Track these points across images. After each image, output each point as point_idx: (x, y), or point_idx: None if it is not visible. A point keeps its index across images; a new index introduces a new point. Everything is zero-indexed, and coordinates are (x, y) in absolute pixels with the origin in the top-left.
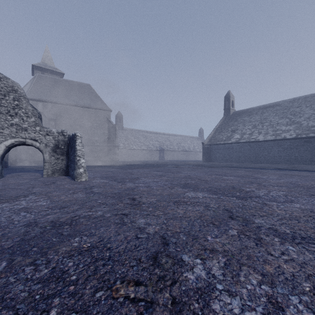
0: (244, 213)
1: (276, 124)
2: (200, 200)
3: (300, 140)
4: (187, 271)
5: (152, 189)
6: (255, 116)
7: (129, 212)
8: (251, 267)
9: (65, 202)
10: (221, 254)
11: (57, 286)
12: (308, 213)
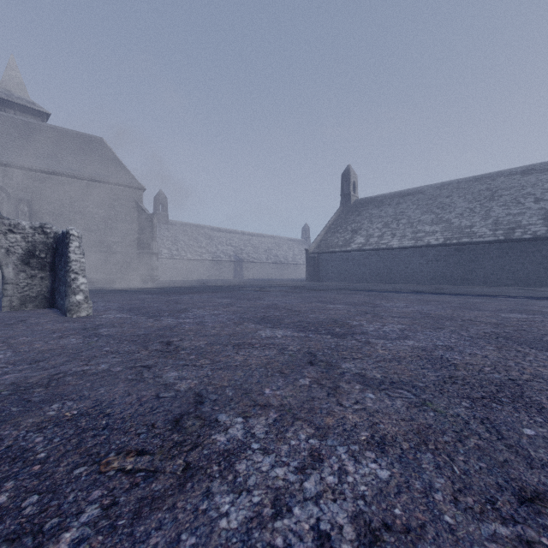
0: (333, 357)
1: (417, 222)
2: (276, 340)
3: (449, 248)
4: (219, 433)
5: (205, 326)
6: (387, 209)
7: (155, 363)
8: (307, 420)
9: (42, 352)
10: (275, 409)
11: (13, 467)
12: (418, 353)
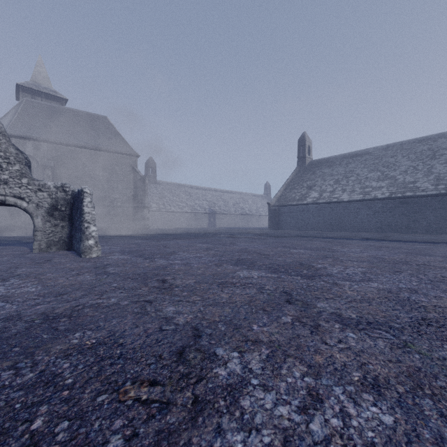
0: (307, 296)
1: (365, 179)
2: (253, 280)
3: (394, 201)
4: (219, 367)
5: (191, 267)
6: (338, 168)
7: (154, 298)
8: (298, 358)
9: (65, 286)
10: (265, 345)
11: (46, 392)
12: (385, 294)
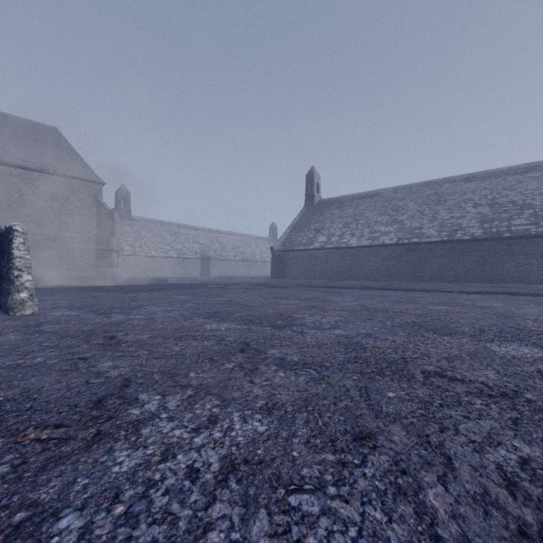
0: (264, 345)
1: (374, 222)
2: (218, 332)
3: (402, 247)
4: (135, 408)
5: (154, 322)
6: (348, 210)
7: (93, 355)
8: (217, 395)
9: None
10: (193, 388)
11: None
12: (340, 339)
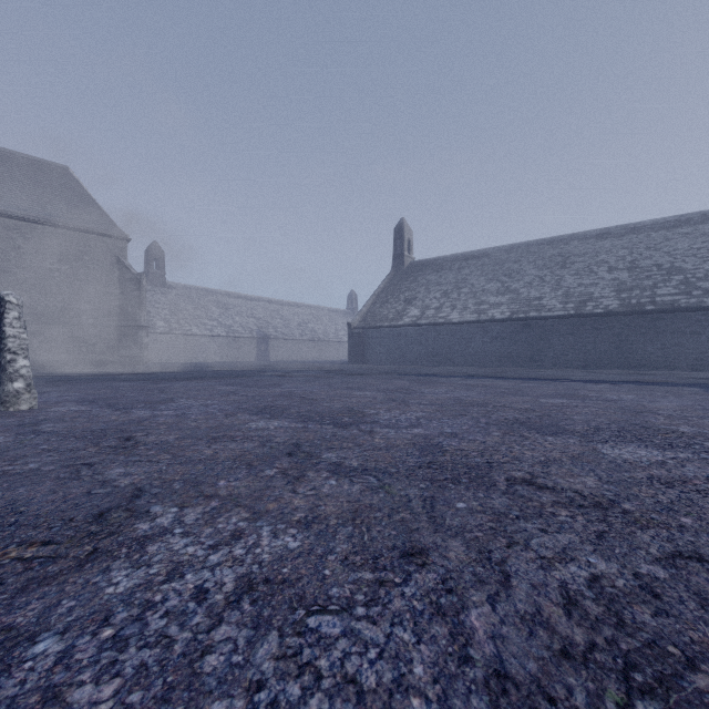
0: (319, 447)
1: (481, 291)
2: (265, 432)
3: (516, 323)
4: (144, 522)
5: (186, 419)
6: (447, 275)
7: (101, 460)
8: (248, 507)
9: None
10: (219, 499)
11: None
12: (417, 440)
